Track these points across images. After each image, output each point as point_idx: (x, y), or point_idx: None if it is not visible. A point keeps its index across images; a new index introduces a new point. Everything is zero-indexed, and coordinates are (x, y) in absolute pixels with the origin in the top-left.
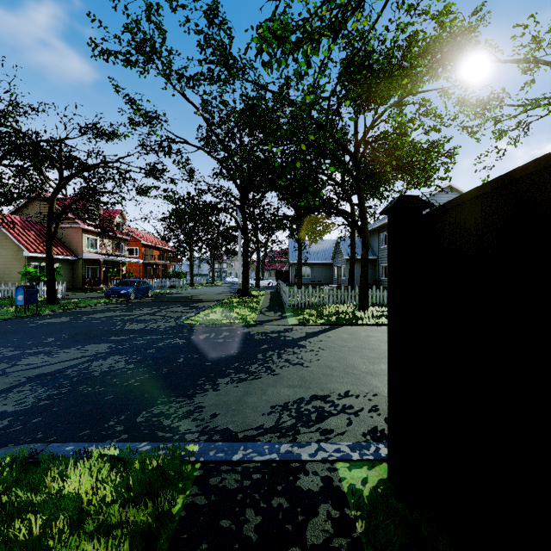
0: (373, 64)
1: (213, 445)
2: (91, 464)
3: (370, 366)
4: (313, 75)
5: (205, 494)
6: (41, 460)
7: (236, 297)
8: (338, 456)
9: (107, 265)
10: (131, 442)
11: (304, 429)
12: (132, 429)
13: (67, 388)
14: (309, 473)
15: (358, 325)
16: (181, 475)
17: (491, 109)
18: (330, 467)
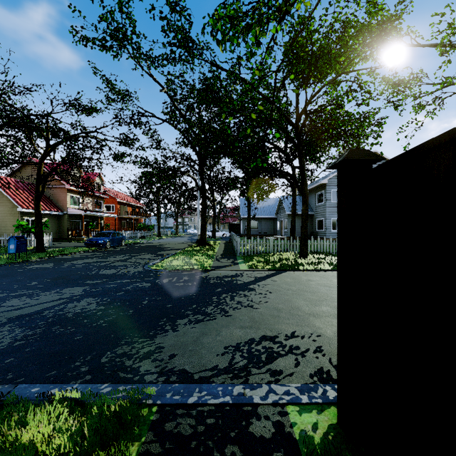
0: (314, 41)
1: (170, 387)
2: (50, 410)
3: (312, 308)
4: (261, 55)
5: (160, 441)
6: (6, 402)
7: (195, 246)
8: (288, 399)
9: (88, 219)
10: (93, 383)
11: (255, 370)
12: (96, 369)
13: (42, 329)
14: (261, 418)
15: (299, 271)
16: (137, 420)
17: (411, 87)
18: (281, 411)
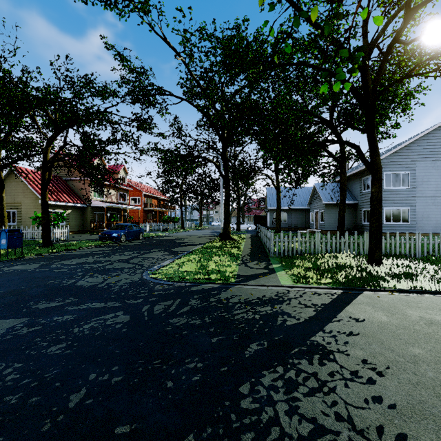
0: None
1: None
2: None
3: None
4: None
5: None
6: None
7: (217, 241)
8: None
9: (111, 211)
10: None
11: None
12: None
13: None
14: None
15: (384, 291)
16: None
17: None
18: None
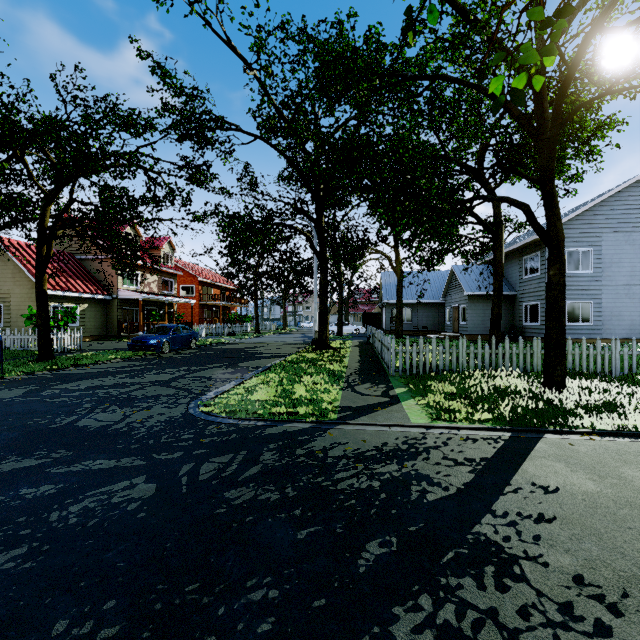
0: None
1: None
2: None
3: None
4: None
5: None
6: None
7: (309, 350)
8: None
9: (151, 307)
10: None
11: None
12: None
13: None
14: None
15: (576, 433)
16: None
17: None
18: None
